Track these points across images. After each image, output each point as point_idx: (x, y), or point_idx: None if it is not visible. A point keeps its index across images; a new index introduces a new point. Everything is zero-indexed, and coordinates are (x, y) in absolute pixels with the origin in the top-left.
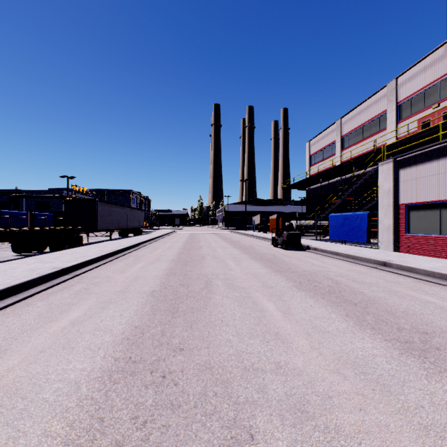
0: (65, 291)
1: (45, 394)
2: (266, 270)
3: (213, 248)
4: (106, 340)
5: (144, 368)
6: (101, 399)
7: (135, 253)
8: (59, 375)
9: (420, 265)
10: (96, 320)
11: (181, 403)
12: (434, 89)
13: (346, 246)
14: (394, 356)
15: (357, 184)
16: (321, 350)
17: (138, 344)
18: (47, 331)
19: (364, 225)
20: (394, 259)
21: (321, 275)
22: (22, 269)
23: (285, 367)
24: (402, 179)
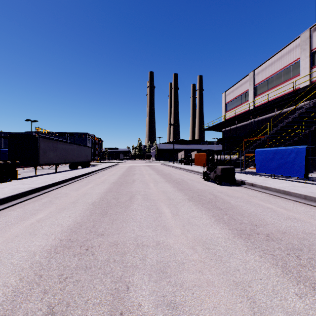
0: None
1: None
2: (222, 231)
3: (145, 182)
4: None
5: None
6: None
7: (60, 190)
8: None
9: None
10: None
11: None
12: None
13: (283, 182)
14: None
15: (290, 119)
16: None
17: None
18: None
19: (301, 159)
20: None
21: None
22: None
23: None
24: None
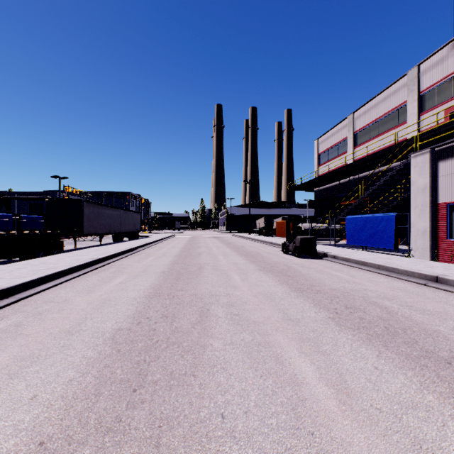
0: None
1: None
2: (282, 288)
3: (214, 255)
4: None
5: None
6: None
7: (121, 262)
8: None
9: None
10: None
11: None
12: None
13: (370, 254)
14: None
15: (381, 181)
16: None
17: None
18: None
19: (391, 228)
20: (445, 272)
21: (359, 297)
22: None
23: None
24: (442, 172)
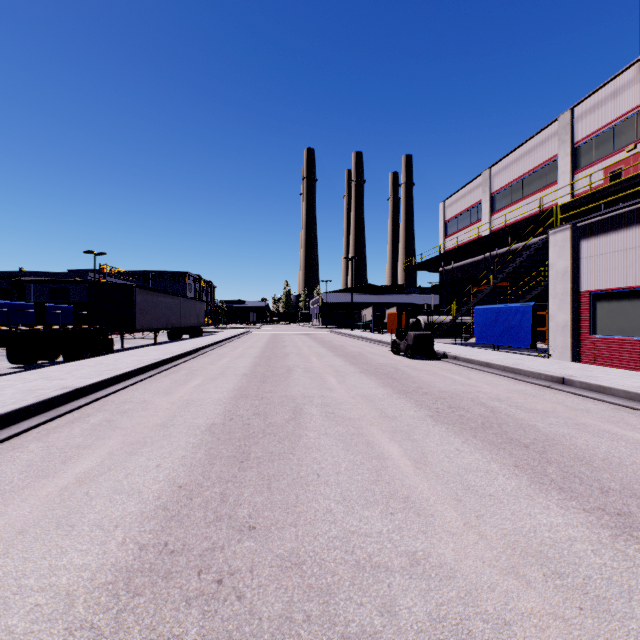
0: (76, 425)
1: (10, 618)
2: (384, 391)
3: (305, 356)
4: (130, 511)
5: (188, 564)
6: (108, 628)
7: (190, 363)
8: (41, 578)
9: (616, 382)
10: (118, 474)
11: (248, 637)
12: (628, 124)
13: (501, 354)
14: (605, 541)
15: (517, 263)
16: (482, 530)
17: (181, 518)
18: (37, 494)
19: (528, 322)
20: (576, 373)
21: (468, 398)
22: (15, 390)
23: (425, 561)
24: (585, 254)
